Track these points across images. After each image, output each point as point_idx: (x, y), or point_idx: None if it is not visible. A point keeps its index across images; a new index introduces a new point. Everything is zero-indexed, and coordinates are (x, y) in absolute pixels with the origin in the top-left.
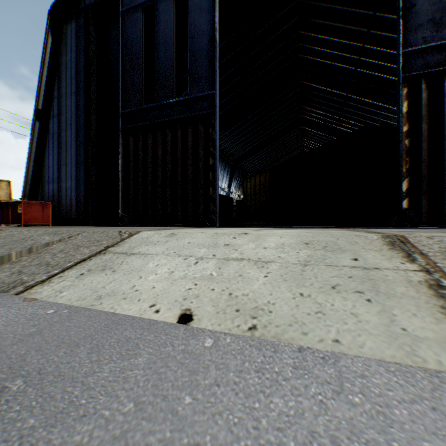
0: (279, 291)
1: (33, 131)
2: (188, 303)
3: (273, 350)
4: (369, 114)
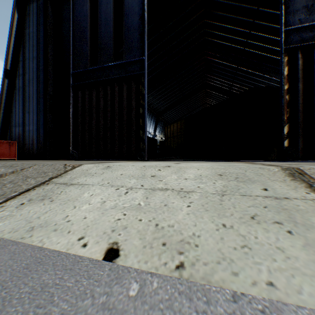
0: (203, 222)
1: (2, 86)
2: (116, 235)
3: (205, 299)
4: (253, 81)
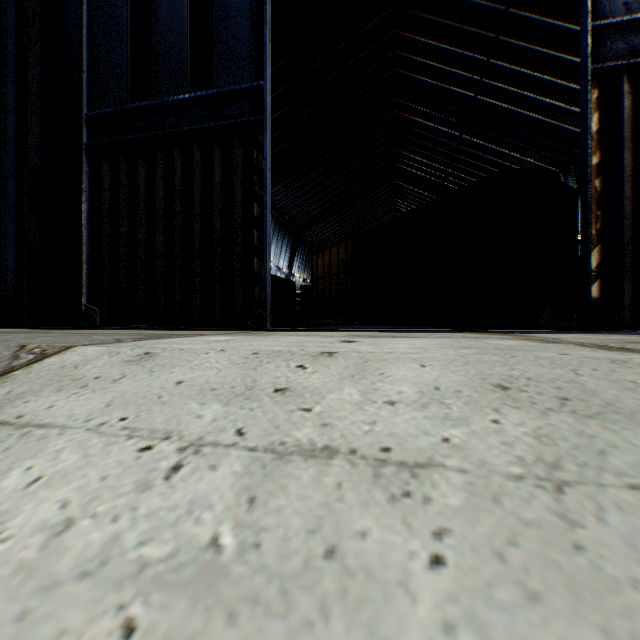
0: None
1: None
2: None
3: None
4: (490, 166)
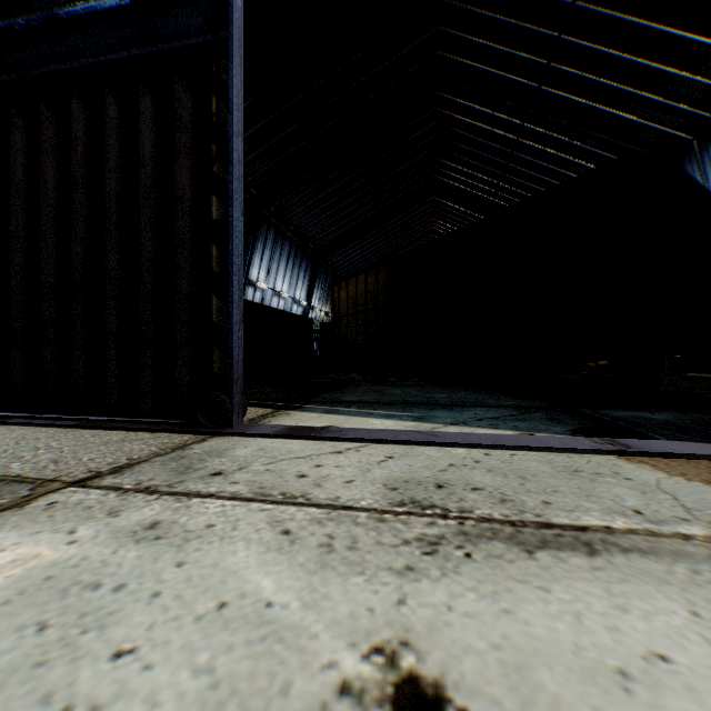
0: None
1: None
2: None
3: None
4: (551, 178)
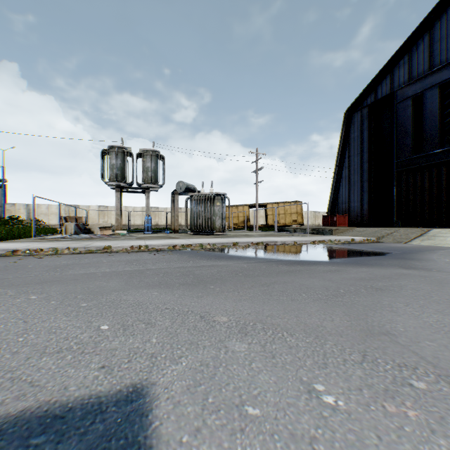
0: None
1: (333, 177)
2: None
3: None
4: None
